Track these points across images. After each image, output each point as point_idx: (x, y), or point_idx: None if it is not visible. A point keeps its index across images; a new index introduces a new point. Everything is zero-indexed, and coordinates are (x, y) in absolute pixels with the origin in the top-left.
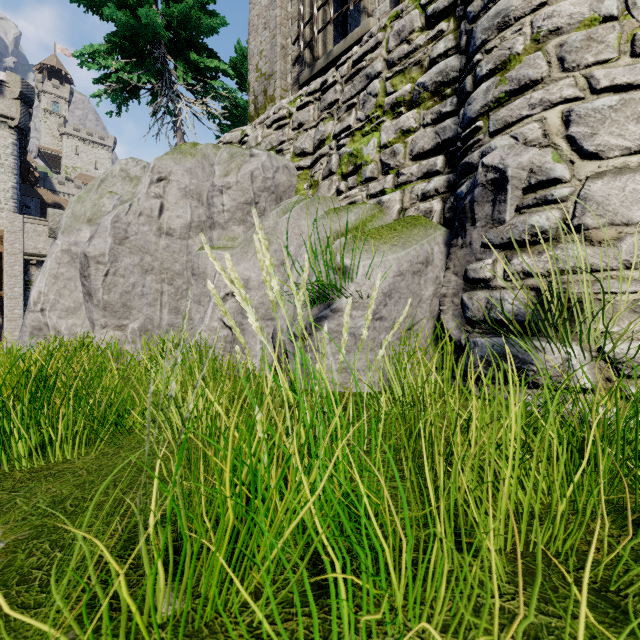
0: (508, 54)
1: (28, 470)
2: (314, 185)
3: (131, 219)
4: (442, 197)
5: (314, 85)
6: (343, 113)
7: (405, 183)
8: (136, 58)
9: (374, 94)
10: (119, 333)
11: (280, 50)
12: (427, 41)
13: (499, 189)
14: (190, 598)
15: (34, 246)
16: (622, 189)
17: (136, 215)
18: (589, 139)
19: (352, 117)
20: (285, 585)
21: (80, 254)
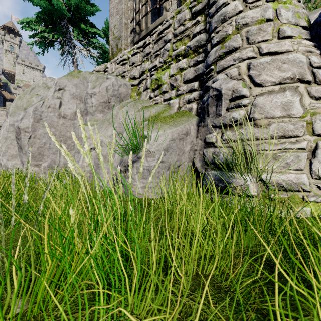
0: (225, 34)
1: None
2: (139, 94)
3: (43, 109)
4: (197, 102)
5: (140, 44)
6: (153, 58)
7: (180, 94)
8: (52, 25)
9: (167, 50)
10: (37, 168)
11: (124, 25)
12: (192, 25)
13: (219, 99)
14: (29, 304)
15: None
16: (271, 101)
17: (46, 107)
18: (258, 77)
19: (157, 61)
20: (81, 295)
21: (15, 127)
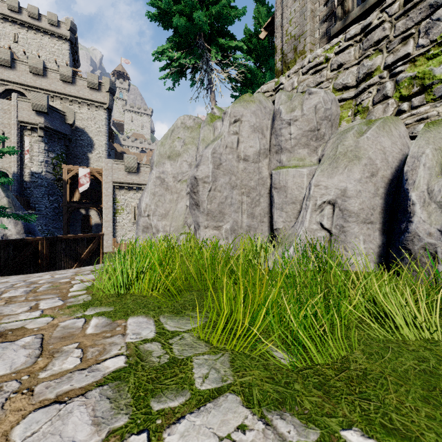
0: None
1: (327, 366)
2: (362, 111)
3: (221, 150)
4: None
5: (354, 31)
6: (396, 45)
7: None
8: (186, 49)
9: None
10: (216, 232)
11: (310, 14)
12: None
13: None
14: None
15: (117, 177)
16: None
17: (224, 147)
18: None
19: (410, 46)
20: None
21: (191, 177)
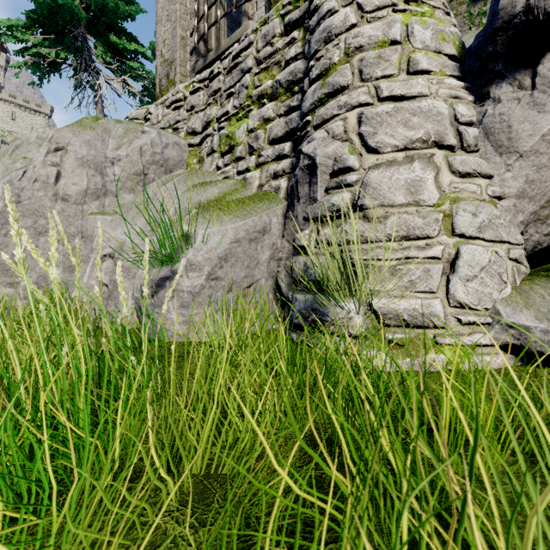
0: (329, 63)
1: None
2: (201, 161)
3: (25, 185)
4: (288, 176)
5: (204, 74)
6: (224, 100)
7: (263, 163)
8: (56, 35)
9: (246, 86)
10: (11, 290)
11: (180, 40)
12: (284, 45)
13: (312, 173)
14: None
15: None
16: (390, 178)
17: (31, 181)
18: (372, 137)
19: (230, 104)
20: None
21: None
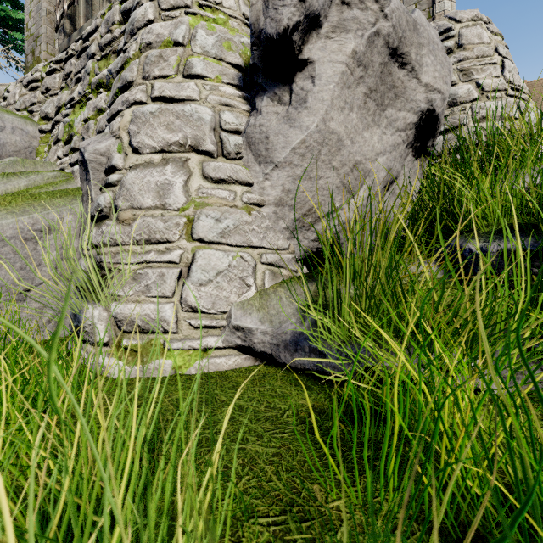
0: (127, 57)
1: None
2: (49, 149)
3: None
4: None
5: (61, 54)
6: (73, 85)
7: None
8: None
9: (88, 72)
10: None
11: (45, 15)
12: (121, 34)
13: (87, 170)
14: None
15: None
16: (142, 180)
17: None
18: (135, 136)
19: (76, 90)
20: None
21: None
